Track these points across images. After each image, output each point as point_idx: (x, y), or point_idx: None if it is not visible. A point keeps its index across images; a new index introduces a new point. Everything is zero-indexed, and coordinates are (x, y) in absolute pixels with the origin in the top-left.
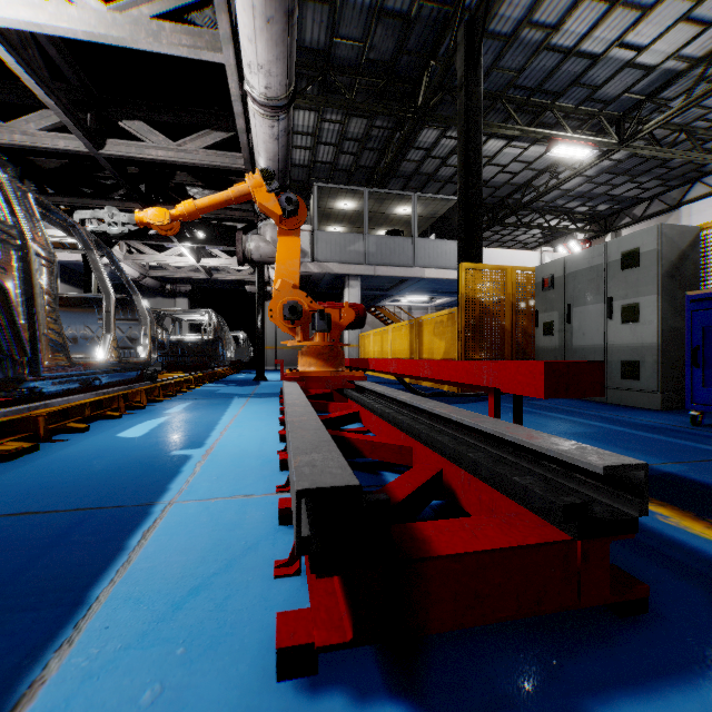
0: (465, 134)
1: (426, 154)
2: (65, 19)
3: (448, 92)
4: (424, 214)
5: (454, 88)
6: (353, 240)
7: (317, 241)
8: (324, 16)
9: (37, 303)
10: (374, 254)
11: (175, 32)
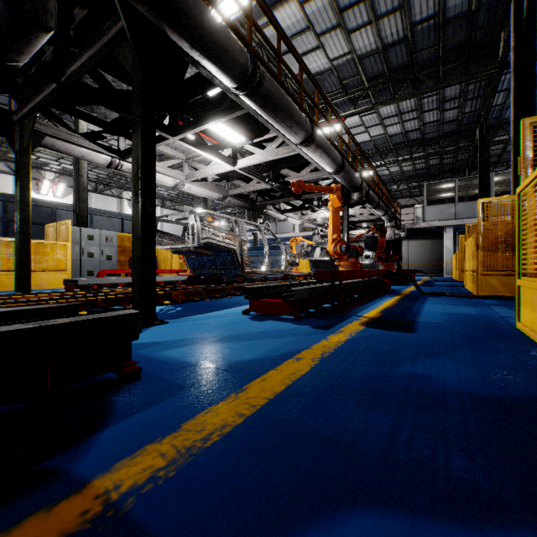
0: (479, 173)
1: (505, 144)
2: None
3: (498, 127)
4: (508, 178)
5: (502, 123)
6: (447, 208)
7: (426, 212)
8: (417, 132)
9: None
10: (461, 213)
11: (363, 210)
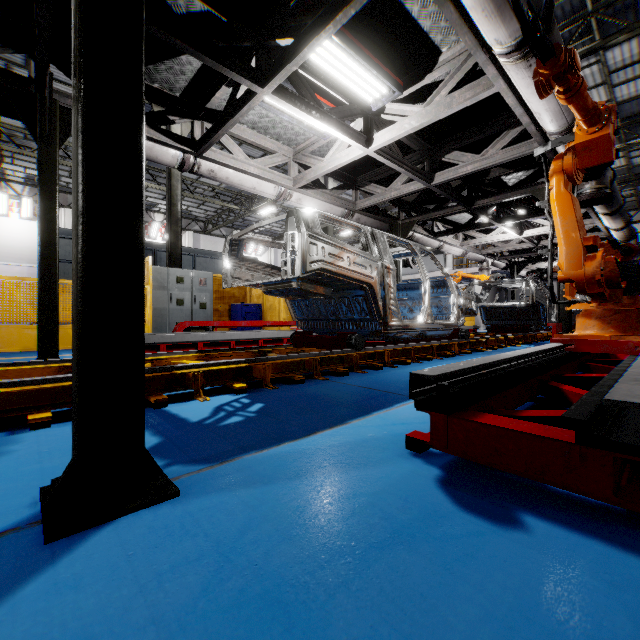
0: None
1: None
2: (543, 230)
3: None
4: None
5: None
6: None
7: None
8: None
9: (546, 308)
10: None
11: None
